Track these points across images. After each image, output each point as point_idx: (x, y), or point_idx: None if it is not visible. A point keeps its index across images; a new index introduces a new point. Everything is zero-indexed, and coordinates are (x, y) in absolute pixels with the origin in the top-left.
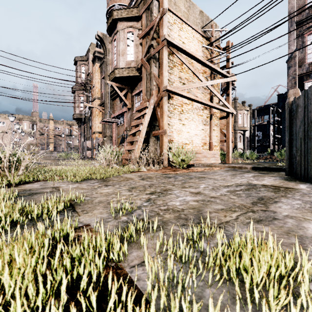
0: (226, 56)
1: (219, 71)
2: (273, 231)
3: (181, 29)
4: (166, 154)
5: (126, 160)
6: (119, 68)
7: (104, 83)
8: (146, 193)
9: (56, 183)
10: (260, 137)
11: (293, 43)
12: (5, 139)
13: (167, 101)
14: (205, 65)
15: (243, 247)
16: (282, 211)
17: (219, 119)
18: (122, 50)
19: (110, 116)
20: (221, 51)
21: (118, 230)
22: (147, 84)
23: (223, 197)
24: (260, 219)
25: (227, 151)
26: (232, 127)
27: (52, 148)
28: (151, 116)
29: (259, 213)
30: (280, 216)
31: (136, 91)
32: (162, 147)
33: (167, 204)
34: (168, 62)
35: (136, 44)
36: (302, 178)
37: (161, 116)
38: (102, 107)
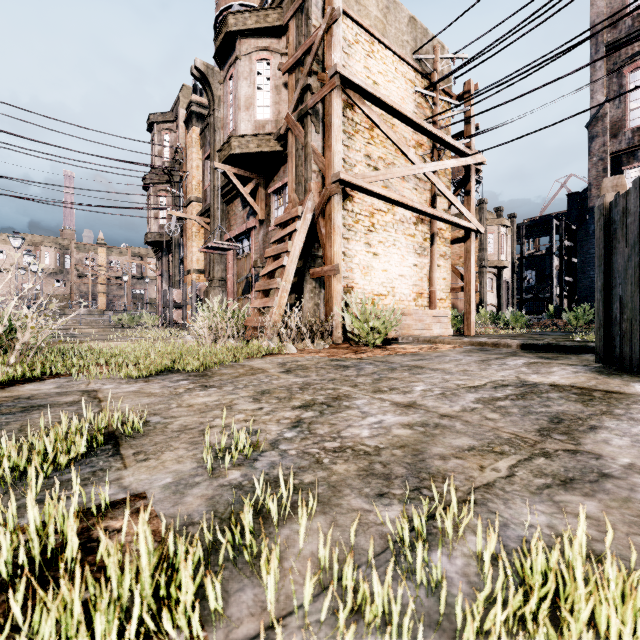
0: (464, 112)
1: (450, 144)
2: (610, 513)
3: (371, 55)
4: (340, 316)
5: (255, 328)
6: (239, 137)
7: (209, 168)
8: (294, 405)
9: (94, 381)
10: (531, 281)
11: (601, 87)
12: (5, 286)
13: (341, 204)
14: (421, 130)
15: (560, 586)
16: (614, 453)
17: (450, 243)
18: (246, 98)
19: (222, 237)
20: (454, 101)
21: (214, 512)
22: (299, 168)
23: (468, 416)
24: (569, 477)
25: (467, 311)
26: (476, 262)
27: (103, 305)
28: (307, 236)
29: (562, 460)
30: (614, 468)
31: (276, 185)
32: (331, 303)
33: (340, 436)
34: (343, 122)
35: (275, 86)
36: (636, 368)
37: (327, 236)
38: (204, 219)
